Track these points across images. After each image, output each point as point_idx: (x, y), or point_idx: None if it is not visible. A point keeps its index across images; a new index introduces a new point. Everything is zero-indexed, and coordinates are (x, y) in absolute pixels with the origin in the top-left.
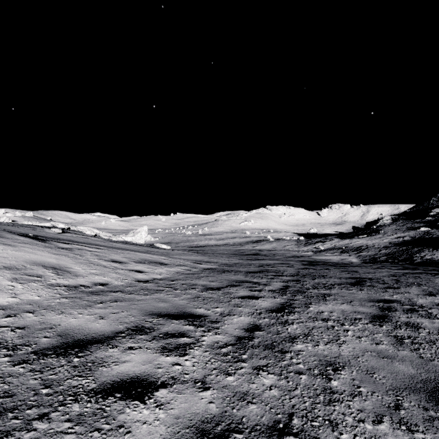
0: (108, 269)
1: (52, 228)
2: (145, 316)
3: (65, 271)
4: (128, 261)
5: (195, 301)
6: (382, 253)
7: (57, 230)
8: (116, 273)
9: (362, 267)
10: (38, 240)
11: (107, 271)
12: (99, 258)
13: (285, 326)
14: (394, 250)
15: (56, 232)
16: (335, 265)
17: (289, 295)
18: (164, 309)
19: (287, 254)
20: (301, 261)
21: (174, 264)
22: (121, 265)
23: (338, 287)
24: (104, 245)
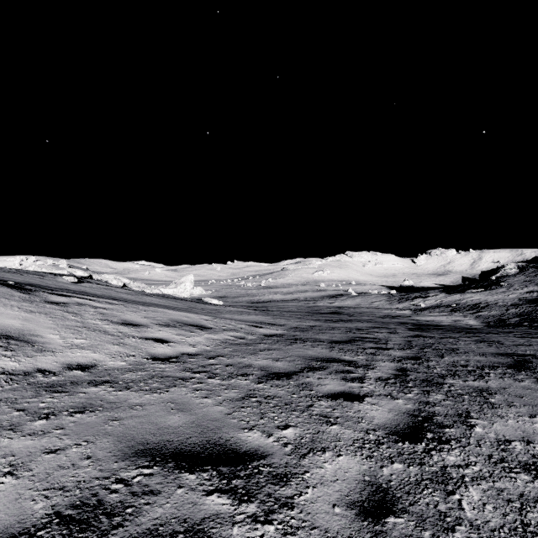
0: (108, 337)
1: (69, 276)
2: (121, 461)
3: (24, 343)
4: (149, 323)
5: (244, 407)
6: (511, 313)
7: (70, 278)
8: (119, 344)
9: (500, 334)
10: (21, 290)
11: (104, 342)
12: (103, 318)
13: (450, 492)
14: (529, 308)
15: (70, 281)
16: (457, 330)
17: (417, 391)
18: (174, 433)
19: (377, 312)
20: (403, 324)
21: (220, 328)
22: (134, 329)
23: (493, 373)
24: (127, 299)
